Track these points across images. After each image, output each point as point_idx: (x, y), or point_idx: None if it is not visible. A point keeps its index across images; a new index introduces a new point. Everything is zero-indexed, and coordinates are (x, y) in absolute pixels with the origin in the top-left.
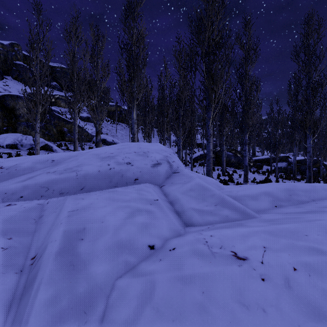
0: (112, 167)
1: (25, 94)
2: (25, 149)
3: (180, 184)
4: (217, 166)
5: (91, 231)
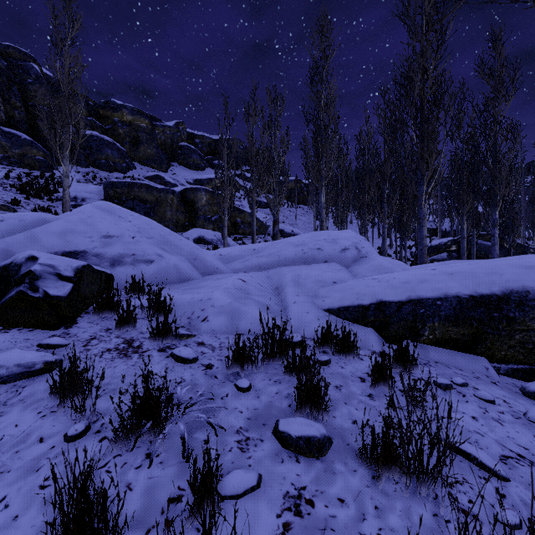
0: (305, 252)
1: (192, 181)
2: (208, 245)
3: (364, 265)
4: None
5: (303, 276)
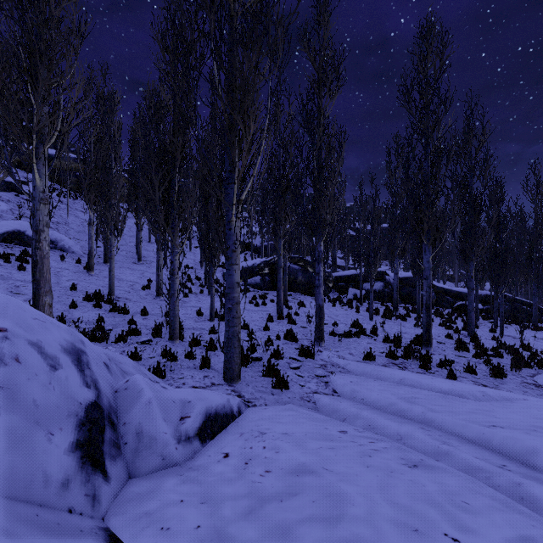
0: None
1: None
2: None
3: None
4: (273, 291)
5: None
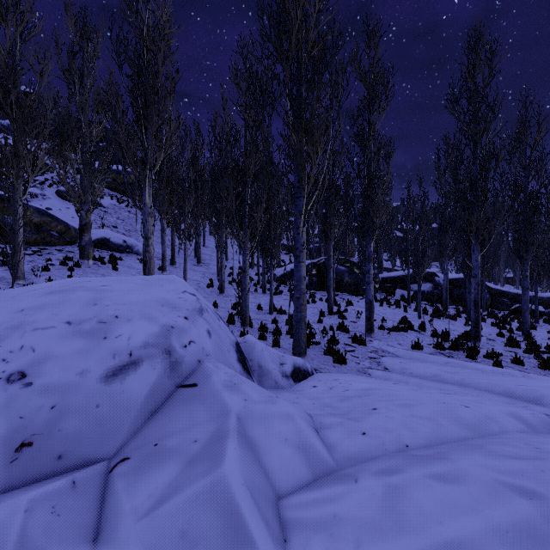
0: None
1: None
2: None
3: (171, 465)
4: (320, 291)
5: None
